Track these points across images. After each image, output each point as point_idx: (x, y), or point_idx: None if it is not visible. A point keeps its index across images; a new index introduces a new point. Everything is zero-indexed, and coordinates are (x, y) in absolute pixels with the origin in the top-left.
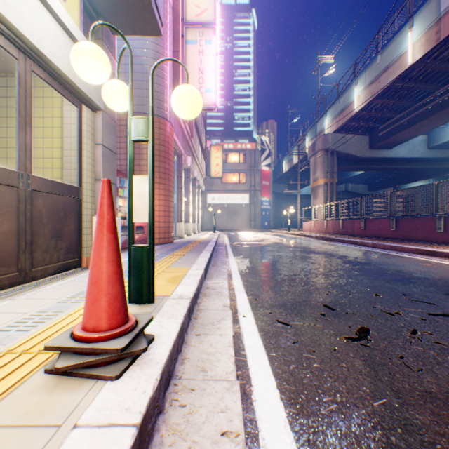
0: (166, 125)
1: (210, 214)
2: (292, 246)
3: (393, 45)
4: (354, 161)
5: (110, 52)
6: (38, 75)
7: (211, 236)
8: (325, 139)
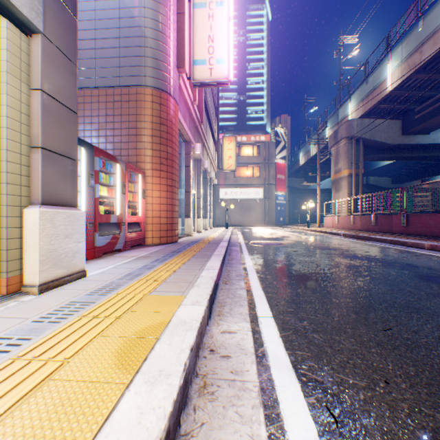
0: (169, 100)
1: (222, 209)
2: (322, 247)
3: None
4: (383, 149)
5: None
6: None
7: (223, 233)
8: (350, 126)
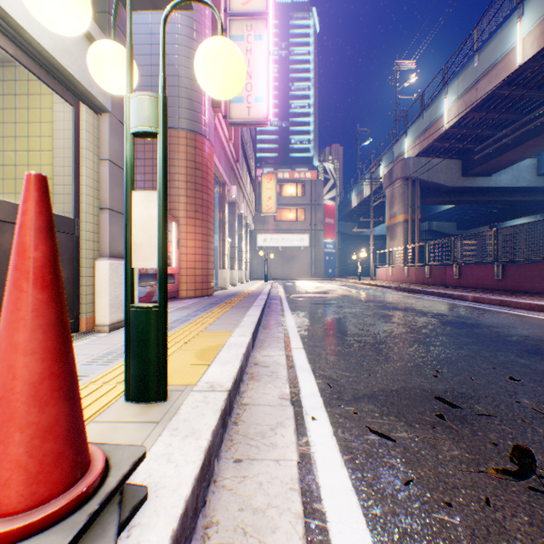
0: (204, 143)
1: (260, 259)
2: (366, 300)
3: (497, 41)
4: (442, 191)
5: (122, 33)
6: (3, 49)
7: (262, 286)
8: (406, 165)
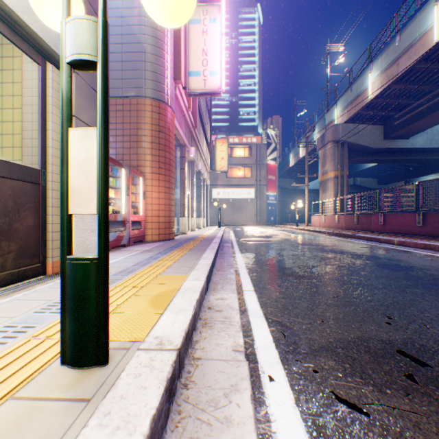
0: (166, 110)
1: (215, 209)
2: (305, 243)
3: (416, 23)
4: (366, 152)
5: (88, 2)
6: None
7: (216, 231)
8: (336, 130)
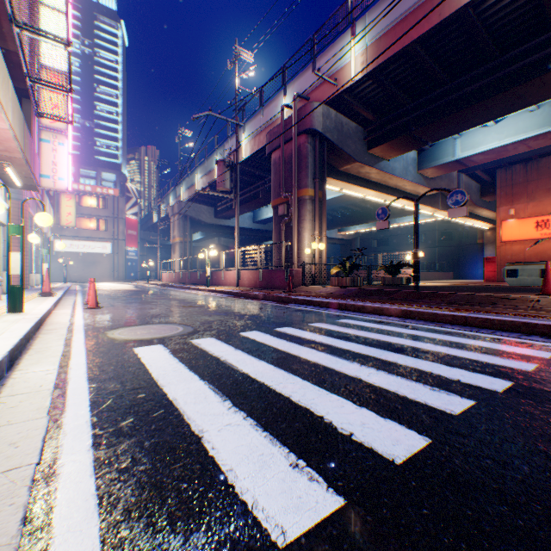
0: (26, 205)
1: (59, 263)
2: (130, 289)
3: (212, 160)
4: (206, 225)
5: None
6: None
7: (64, 285)
8: (181, 206)
